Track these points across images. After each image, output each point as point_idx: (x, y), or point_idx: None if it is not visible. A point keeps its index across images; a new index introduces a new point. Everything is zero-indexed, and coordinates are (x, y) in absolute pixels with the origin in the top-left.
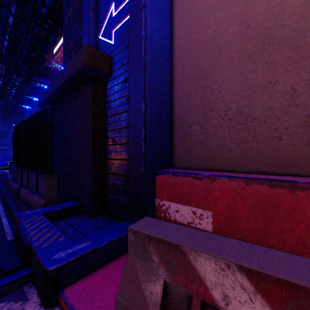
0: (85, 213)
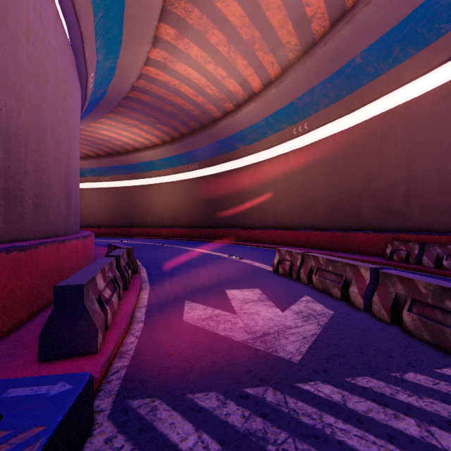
0: None
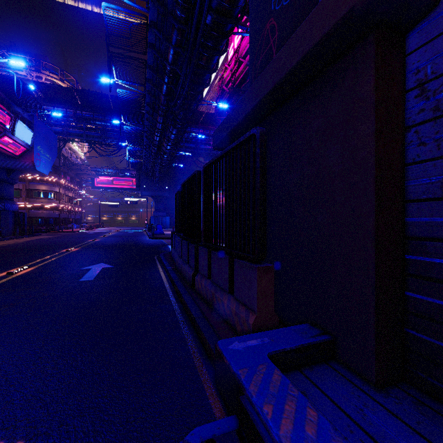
0: (345, 367)
